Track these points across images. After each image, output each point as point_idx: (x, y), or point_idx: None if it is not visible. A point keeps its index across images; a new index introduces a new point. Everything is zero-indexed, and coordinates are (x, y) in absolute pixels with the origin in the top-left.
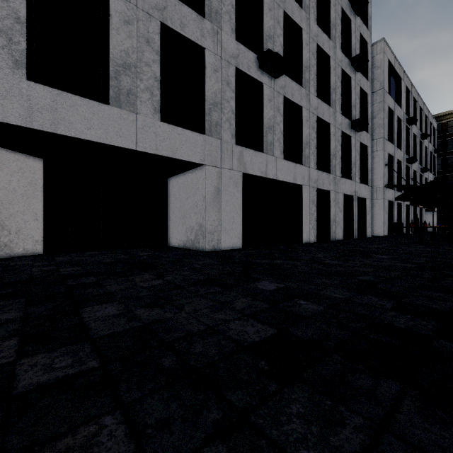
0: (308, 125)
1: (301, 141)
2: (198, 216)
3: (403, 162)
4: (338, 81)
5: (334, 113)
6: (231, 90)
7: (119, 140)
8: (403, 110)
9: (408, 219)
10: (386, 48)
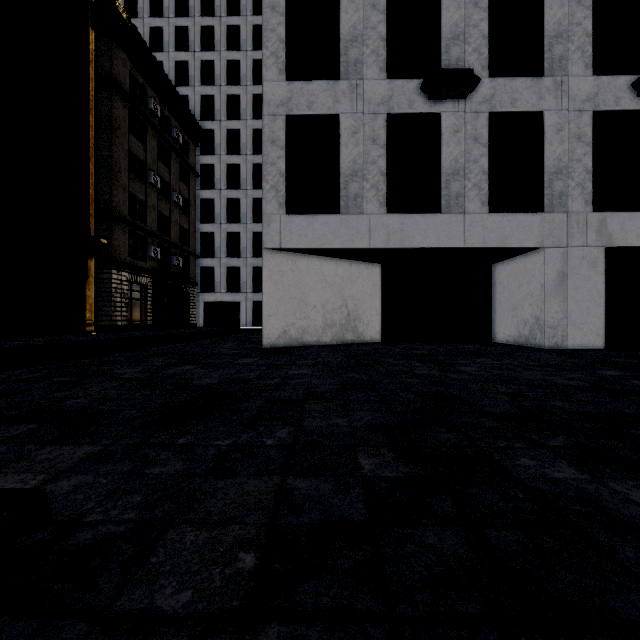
0: None
1: None
2: (534, 307)
3: None
4: None
5: None
6: (585, 144)
7: (449, 242)
8: None
9: None
10: None
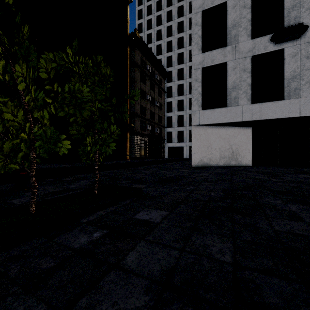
0: None
1: None
2: None
3: None
4: None
5: None
6: None
7: (289, 114)
8: None
9: None
10: None
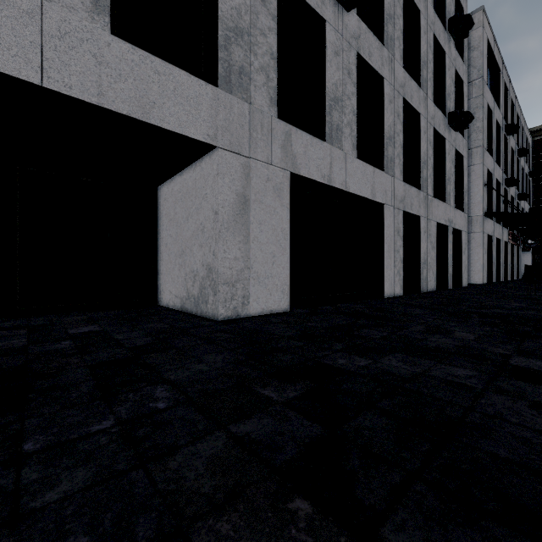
0: (391, 109)
1: (382, 133)
2: (205, 250)
3: (501, 184)
4: (430, 51)
5: (425, 99)
6: (270, 14)
7: None
8: (501, 113)
9: (505, 261)
10: (485, 21)
